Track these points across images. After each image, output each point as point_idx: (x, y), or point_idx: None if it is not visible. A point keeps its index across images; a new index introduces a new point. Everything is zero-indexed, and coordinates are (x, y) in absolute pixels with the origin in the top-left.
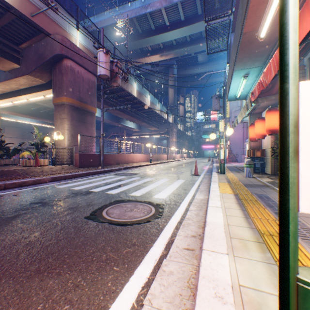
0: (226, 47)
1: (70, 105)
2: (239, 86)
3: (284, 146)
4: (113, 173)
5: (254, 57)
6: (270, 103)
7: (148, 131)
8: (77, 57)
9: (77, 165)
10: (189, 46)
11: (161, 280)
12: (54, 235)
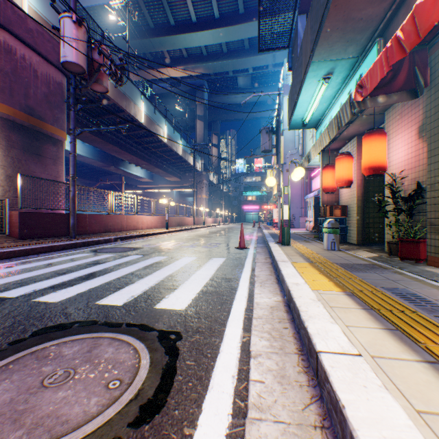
0: (288, 43)
1: (4, 118)
2: (312, 100)
3: None
4: (92, 248)
5: (351, 33)
6: (358, 131)
7: (166, 182)
8: (20, 28)
9: (16, 235)
10: (226, 60)
11: None
12: None
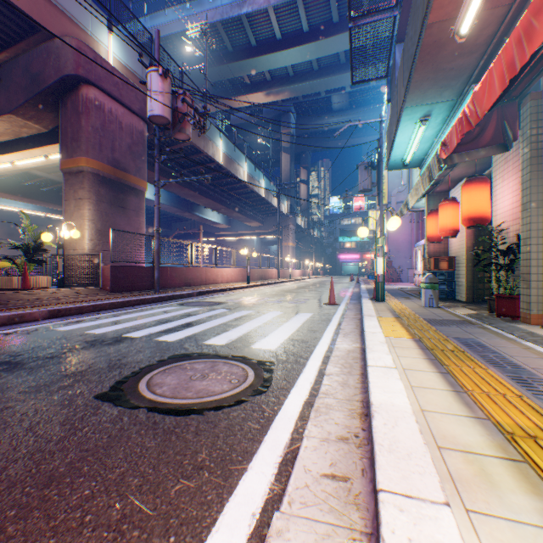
0: (386, 72)
1: (95, 173)
2: (411, 141)
3: None
4: (177, 301)
5: (443, 80)
6: (466, 173)
7: (245, 228)
8: (108, 83)
9: (108, 288)
10: (317, 79)
11: None
12: (2, 447)
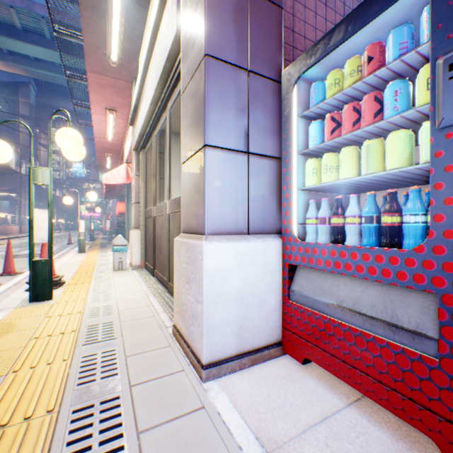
0: None
1: None
2: None
3: (79, 226)
4: None
5: (110, 171)
6: None
7: None
8: None
9: None
10: (61, 75)
11: (59, 258)
12: None
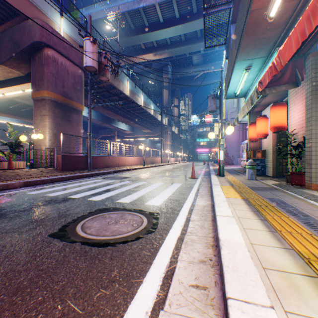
0: (225, 41)
1: (52, 100)
2: (240, 81)
3: None
4: (101, 176)
5: (259, 45)
6: (272, 100)
7: (142, 133)
8: (60, 46)
9: (60, 168)
10: (184, 46)
11: None
12: None
